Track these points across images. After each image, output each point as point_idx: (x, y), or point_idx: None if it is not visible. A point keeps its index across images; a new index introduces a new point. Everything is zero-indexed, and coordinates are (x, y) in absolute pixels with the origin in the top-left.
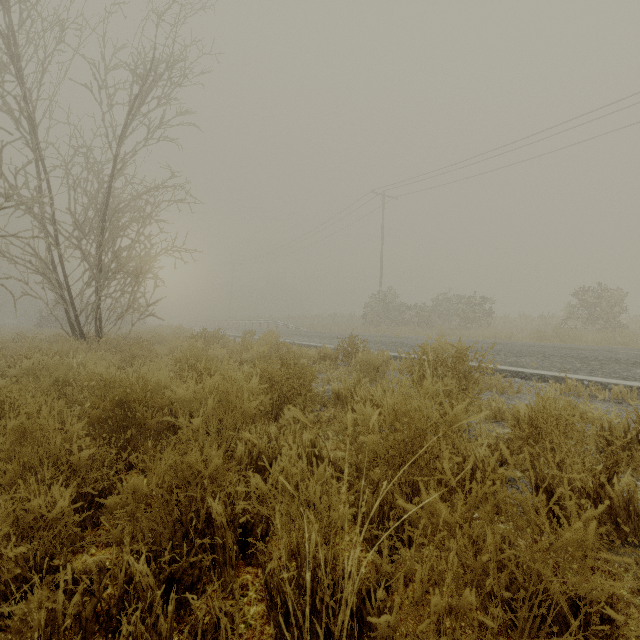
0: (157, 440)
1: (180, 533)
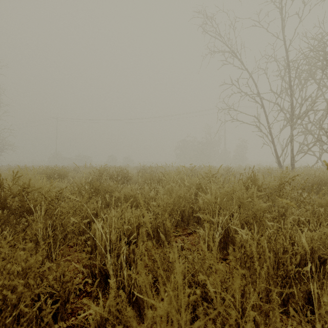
0: None
1: None
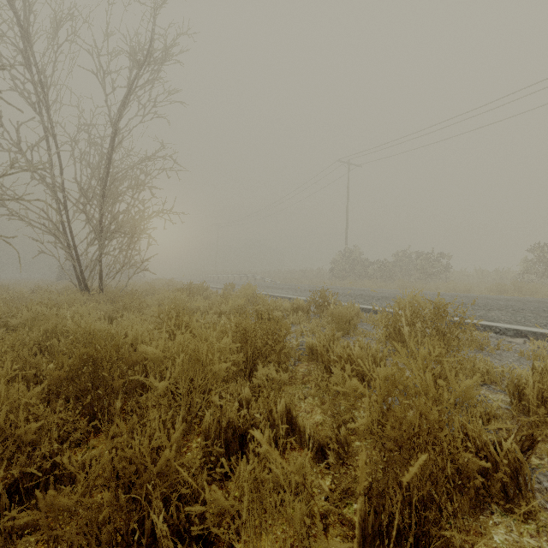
0: (129, 397)
1: None
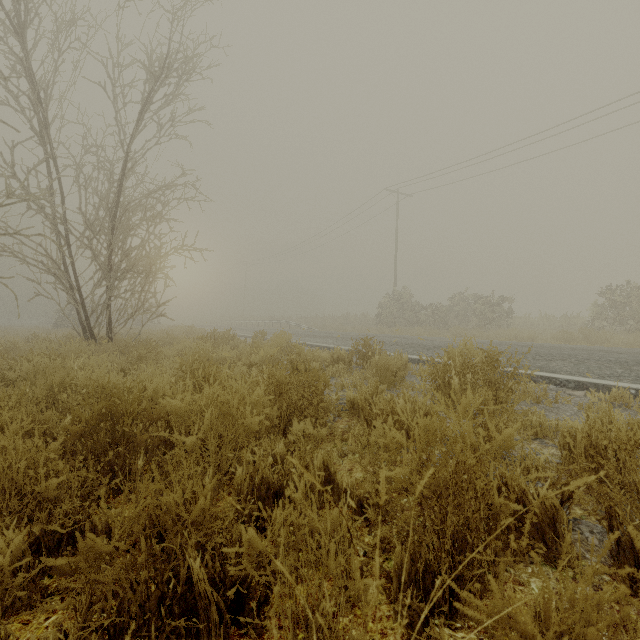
0: (151, 456)
1: (154, 598)
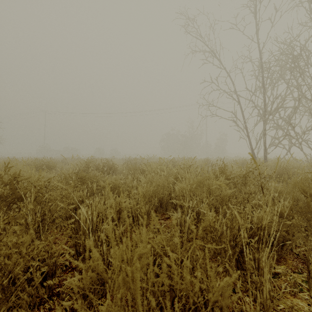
0: None
1: None
